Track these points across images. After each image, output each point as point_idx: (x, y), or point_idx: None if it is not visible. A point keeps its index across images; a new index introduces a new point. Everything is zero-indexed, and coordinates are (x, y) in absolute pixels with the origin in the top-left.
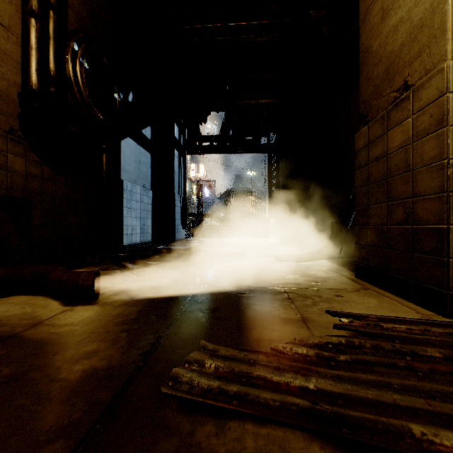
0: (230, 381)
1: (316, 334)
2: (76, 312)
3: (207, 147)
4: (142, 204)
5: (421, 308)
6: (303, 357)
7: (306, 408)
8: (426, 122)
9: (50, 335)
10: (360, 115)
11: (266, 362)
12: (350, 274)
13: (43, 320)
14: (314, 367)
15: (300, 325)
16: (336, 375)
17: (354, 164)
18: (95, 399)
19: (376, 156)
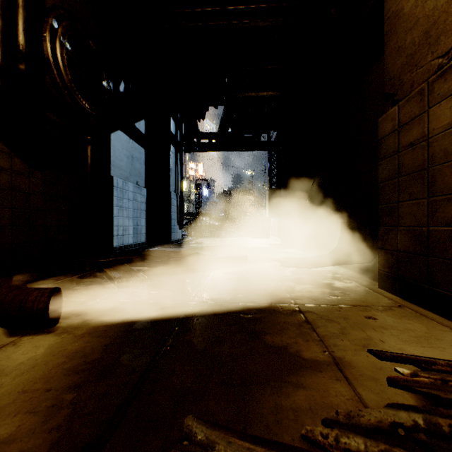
0: None
1: (363, 395)
2: (19, 348)
3: (205, 144)
4: (135, 203)
5: None
6: None
7: None
8: None
9: None
10: (386, 94)
11: None
12: (371, 284)
13: None
14: None
15: (334, 373)
16: None
17: (378, 154)
18: None
19: (411, 142)
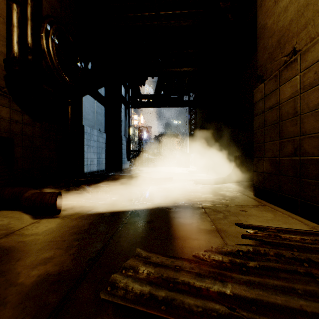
0: (159, 287)
1: (228, 242)
2: (42, 224)
3: (145, 103)
4: (98, 143)
5: (307, 221)
6: (219, 263)
7: (225, 314)
8: (311, 78)
9: (17, 244)
10: (258, 75)
11: (189, 268)
12: (249, 194)
13: (15, 230)
14: (229, 272)
15: (215, 234)
16: (248, 280)
17: (253, 112)
18: (44, 303)
19: (271, 106)
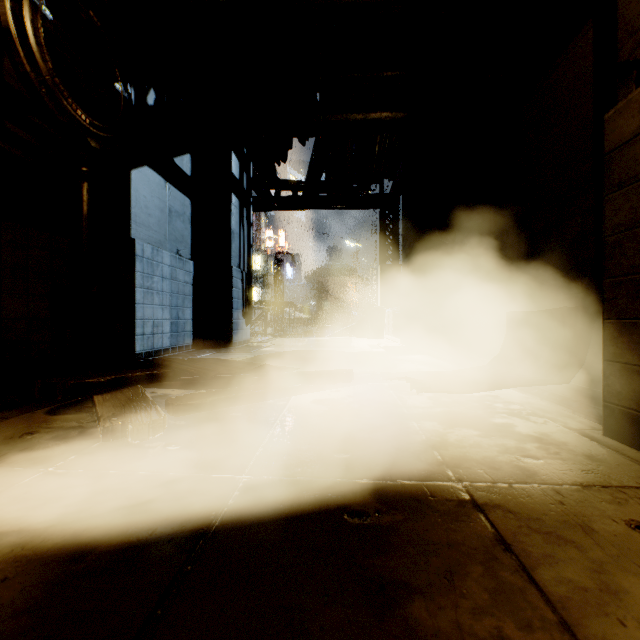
0: None
1: None
2: None
3: (287, 199)
4: (174, 283)
5: None
6: None
7: None
8: None
9: None
10: (622, 64)
11: None
12: (586, 427)
13: None
14: None
15: None
16: None
17: (605, 180)
18: None
19: None
